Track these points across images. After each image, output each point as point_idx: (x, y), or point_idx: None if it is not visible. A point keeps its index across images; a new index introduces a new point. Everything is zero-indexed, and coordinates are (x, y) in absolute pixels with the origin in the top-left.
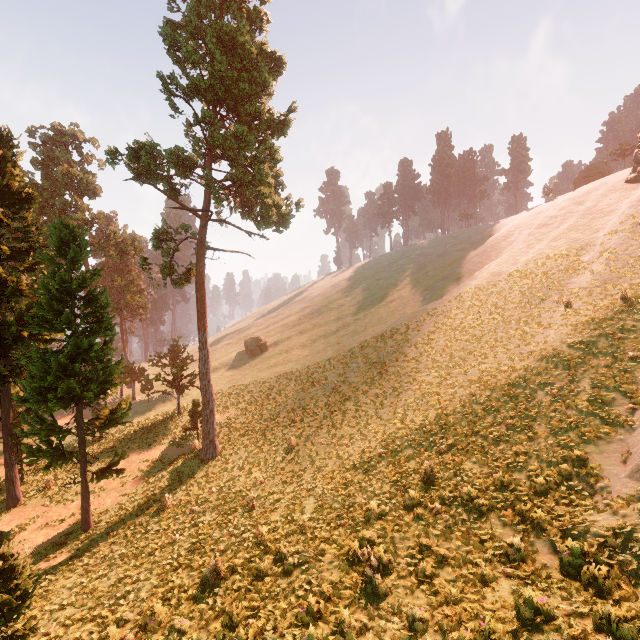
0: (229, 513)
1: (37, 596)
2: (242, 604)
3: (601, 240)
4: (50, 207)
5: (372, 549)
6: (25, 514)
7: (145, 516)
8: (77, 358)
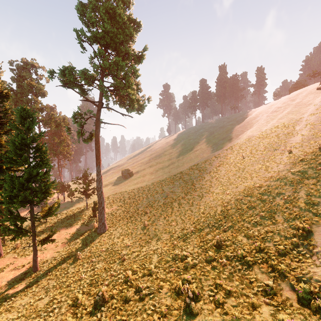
0: (111, 263)
1: (5, 310)
2: (116, 318)
3: (305, 118)
4: (21, 102)
5: (189, 285)
6: (4, 262)
7: (67, 264)
8: (30, 180)
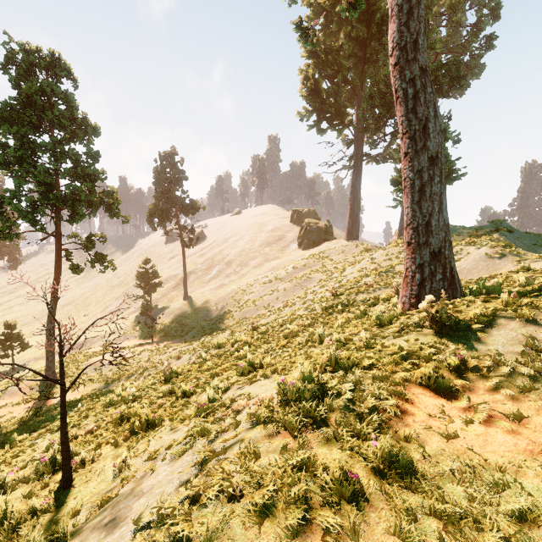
0: None
1: None
2: None
3: None
4: None
5: None
6: None
7: None
8: None
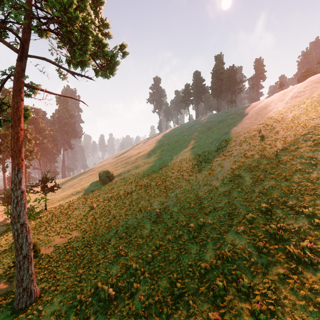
0: None
1: None
2: None
3: None
4: None
5: None
6: None
7: None
8: None
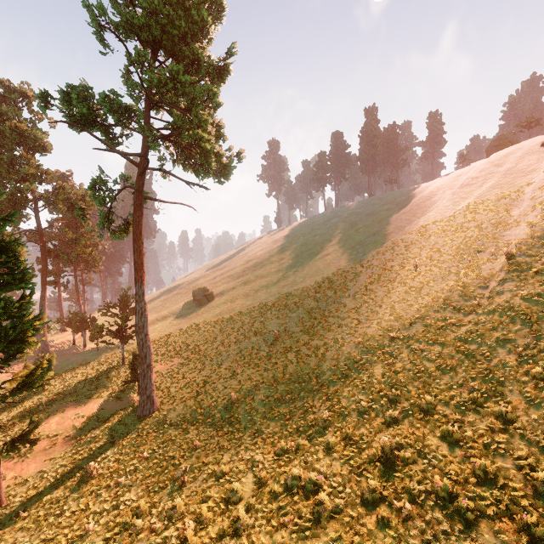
0: (156, 490)
1: None
2: None
3: (529, 195)
4: None
5: None
6: None
7: (65, 489)
8: None
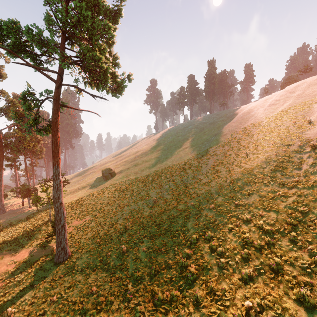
0: None
1: None
2: None
3: None
4: None
5: None
6: None
7: None
8: None
